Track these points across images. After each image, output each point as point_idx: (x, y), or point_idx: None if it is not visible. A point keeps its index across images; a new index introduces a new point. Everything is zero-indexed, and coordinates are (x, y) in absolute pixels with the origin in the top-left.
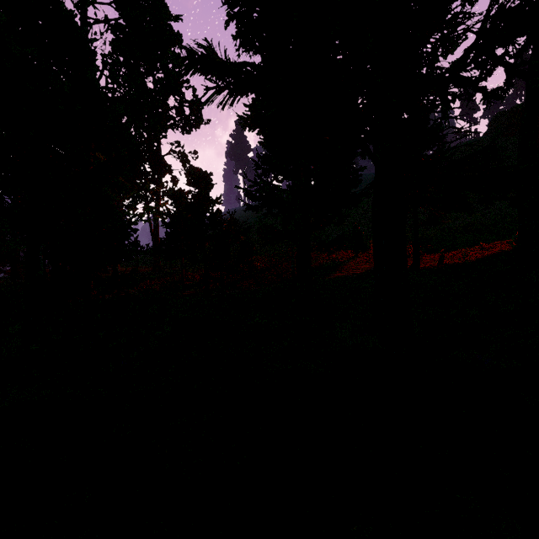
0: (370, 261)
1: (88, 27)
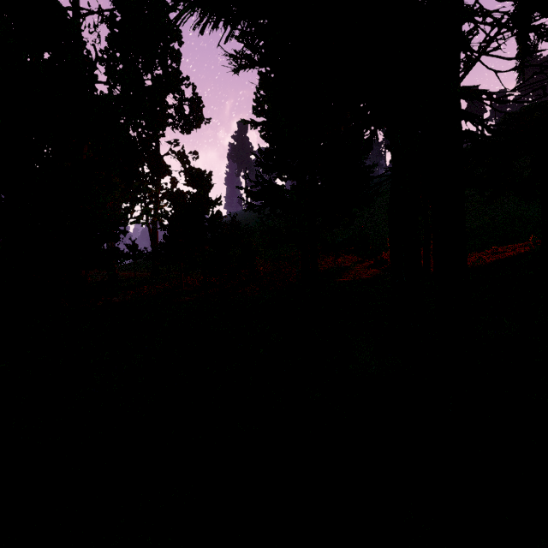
0: (377, 265)
1: (80, 18)
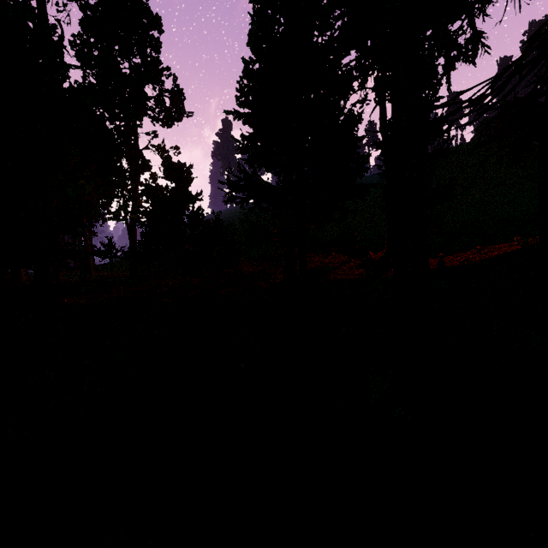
0: (364, 265)
1: None
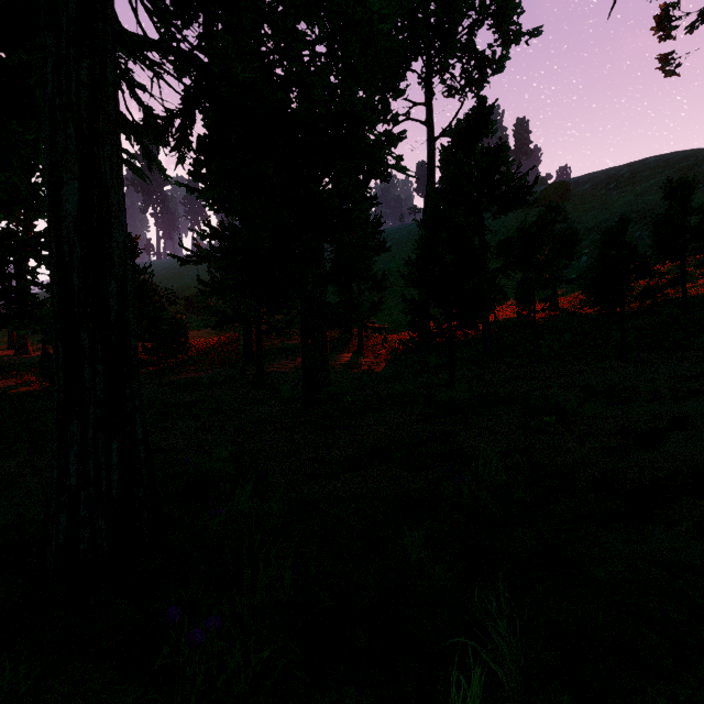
0: None
1: None
